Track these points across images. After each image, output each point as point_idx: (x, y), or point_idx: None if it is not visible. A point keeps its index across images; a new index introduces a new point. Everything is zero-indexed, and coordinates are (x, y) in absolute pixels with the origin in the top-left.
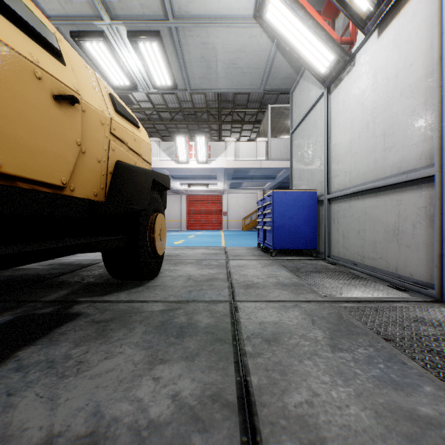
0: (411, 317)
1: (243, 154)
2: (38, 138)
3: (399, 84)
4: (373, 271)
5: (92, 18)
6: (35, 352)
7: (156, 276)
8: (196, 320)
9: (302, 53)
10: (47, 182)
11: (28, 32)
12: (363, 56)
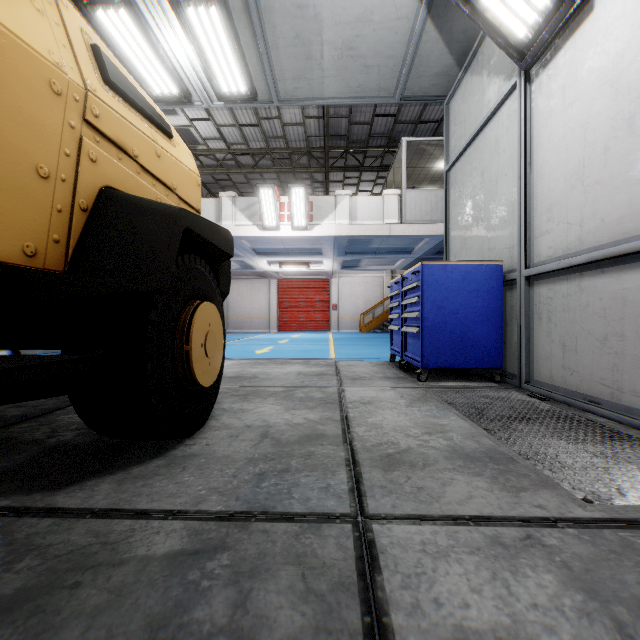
0: None
1: (363, 214)
2: None
3: None
4: None
5: None
6: None
7: (199, 427)
8: (257, 616)
9: (481, 3)
10: None
11: None
12: None
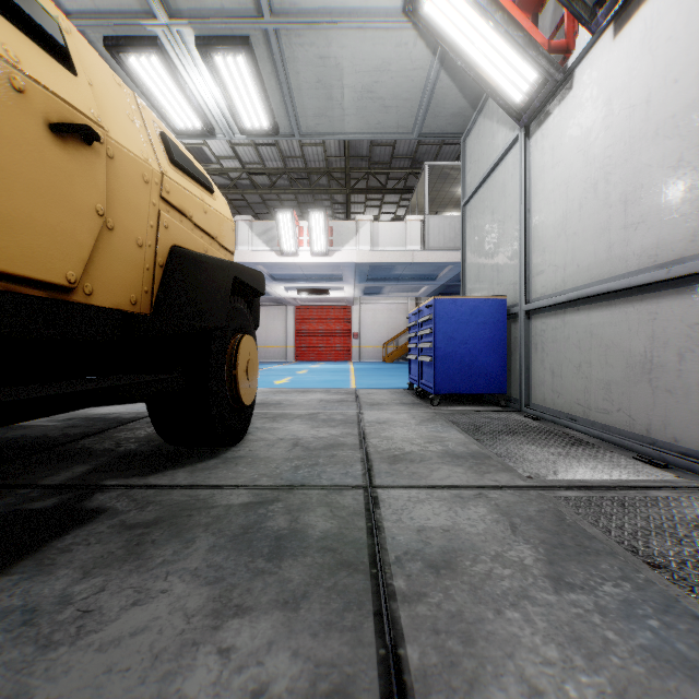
0: (687, 519)
1: (385, 240)
2: (19, 199)
3: (652, 115)
4: (605, 432)
5: (139, 15)
6: (8, 589)
7: (240, 440)
8: (305, 524)
9: (484, 70)
10: (38, 278)
11: (1, 8)
12: (587, 72)
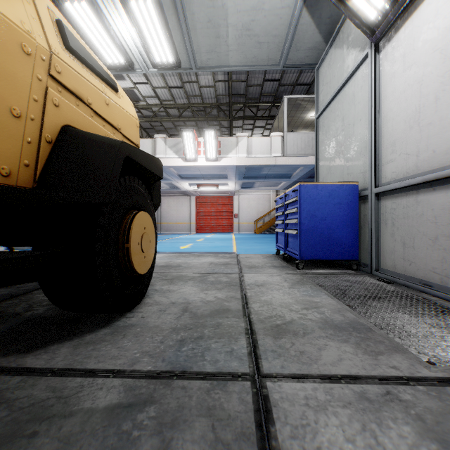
0: None
1: (256, 150)
2: None
3: None
4: None
5: None
6: None
7: (137, 304)
8: None
9: None
10: None
11: None
12: None
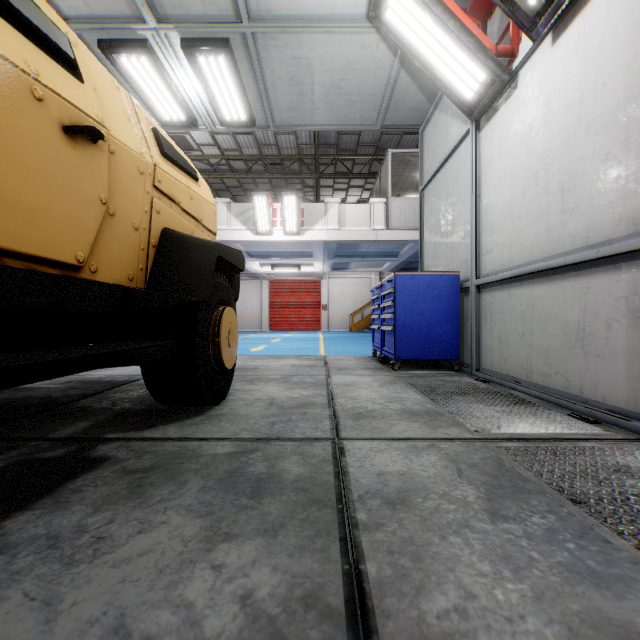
0: (608, 465)
1: (351, 220)
2: (38, 191)
3: (585, 114)
4: (544, 393)
5: (130, 20)
6: (32, 521)
7: (222, 400)
8: (281, 470)
9: (439, 70)
10: (53, 259)
11: (23, 29)
12: (529, 74)
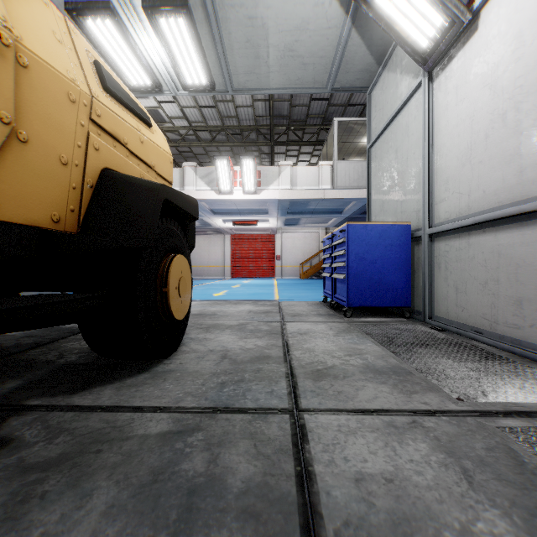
0: None
1: (302, 181)
2: None
3: None
4: (515, 346)
5: None
6: None
7: (173, 351)
8: (224, 468)
9: (393, 20)
10: None
11: None
12: (494, 11)
